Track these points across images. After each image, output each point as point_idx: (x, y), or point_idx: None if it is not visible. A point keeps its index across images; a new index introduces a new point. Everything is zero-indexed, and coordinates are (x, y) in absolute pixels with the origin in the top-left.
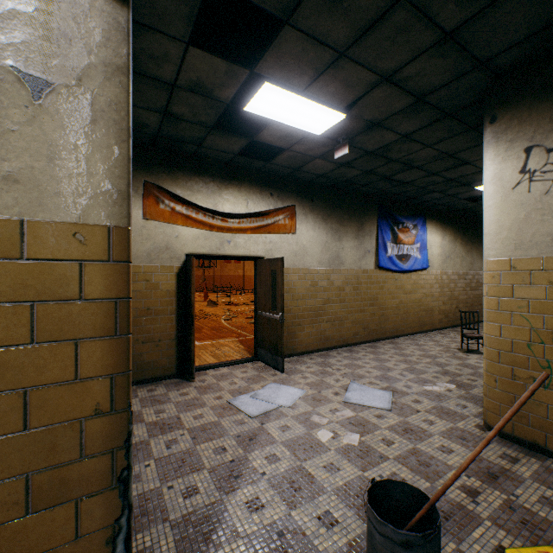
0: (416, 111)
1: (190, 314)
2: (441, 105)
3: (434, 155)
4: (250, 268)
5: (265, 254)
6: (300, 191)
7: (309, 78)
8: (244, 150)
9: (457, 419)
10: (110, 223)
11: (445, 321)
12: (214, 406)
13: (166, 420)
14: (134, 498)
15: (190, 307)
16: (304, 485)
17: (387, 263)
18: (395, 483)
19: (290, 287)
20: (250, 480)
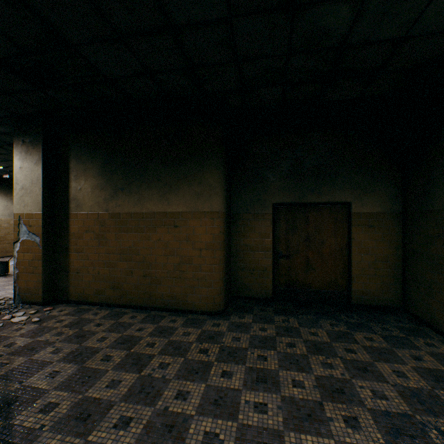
0: None
1: None
2: None
3: None
4: None
5: None
6: None
7: None
8: None
9: None
10: None
11: None
12: None
13: None
14: None
15: None
16: None
17: None
18: (3, 261)
19: None
20: None
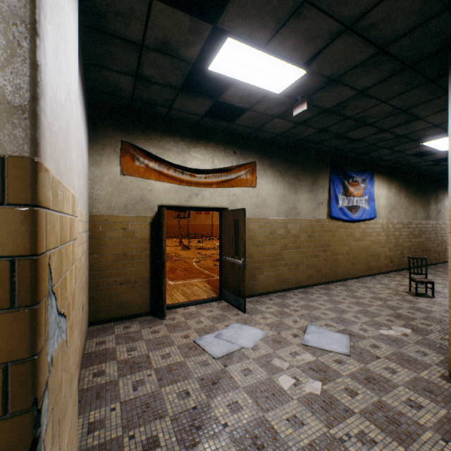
0: (376, 64)
1: (162, 259)
2: (402, 56)
3: (387, 111)
4: (217, 218)
5: (229, 205)
6: (260, 149)
7: (271, 30)
8: (210, 113)
9: (419, 368)
10: (2, 150)
11: (390, 266)
12: (181, 345)
13: (136, 358)
14: (94, 449)
15: (162, 252)
16: (267, 442)
17: (338, 213)
18: None
19: (251, 235)
20: (211, 433)
